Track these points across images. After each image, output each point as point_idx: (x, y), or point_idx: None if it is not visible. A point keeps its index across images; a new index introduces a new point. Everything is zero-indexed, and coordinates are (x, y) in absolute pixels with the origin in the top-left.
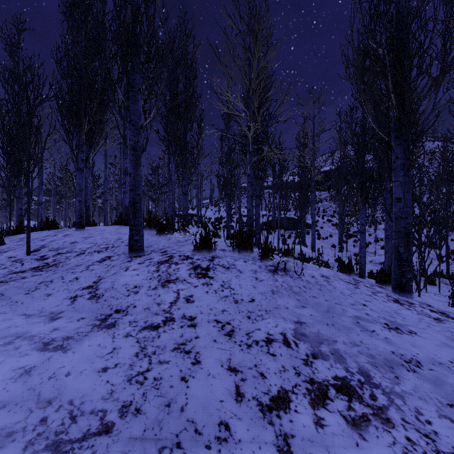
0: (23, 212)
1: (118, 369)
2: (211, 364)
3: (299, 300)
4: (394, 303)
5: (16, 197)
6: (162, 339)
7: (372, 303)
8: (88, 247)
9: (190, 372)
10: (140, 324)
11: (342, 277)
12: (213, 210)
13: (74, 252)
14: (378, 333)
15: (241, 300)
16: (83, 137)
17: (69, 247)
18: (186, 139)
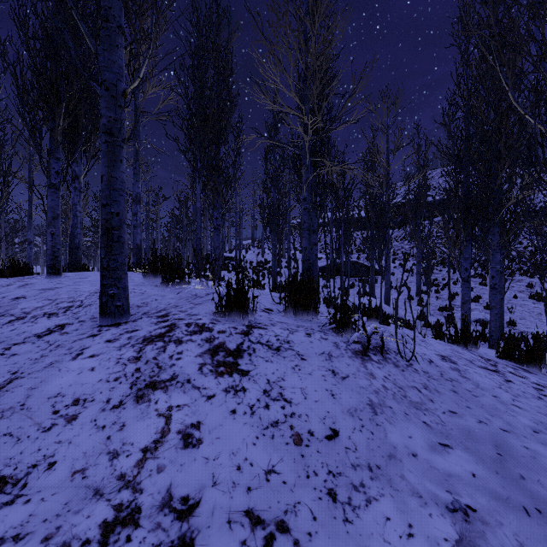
0: None
1: None
2: None
3: (428, 426)
4: None
5: None
6: None
7: None
8: (37, 307)
9: None
10: None
11: (466, 354)
12: (255, 252)
13: (8, 316)
14: None
15: (309, 434)
16: (58, 139)
17: (6, 306)
18: (218, 156)
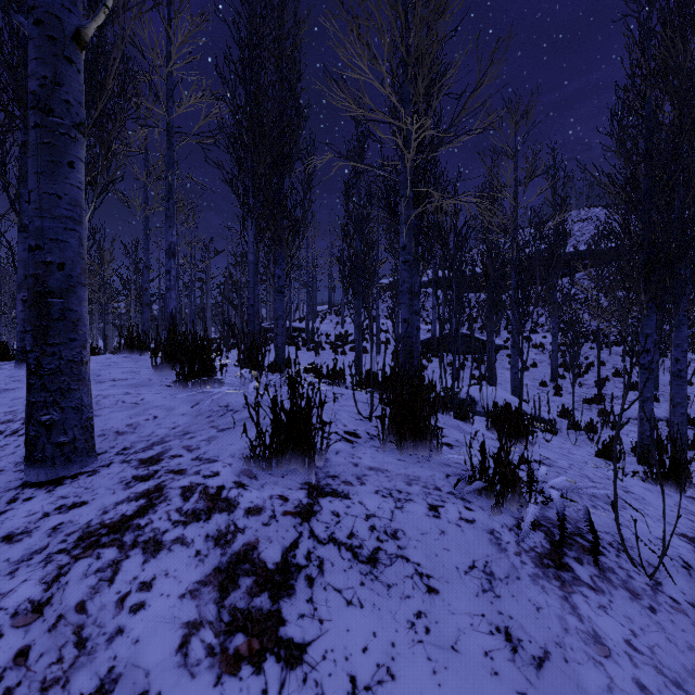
0: None
1: None
2: None
3: None
4: None
5: None
6: None
7: None
8: None
9: None
10: None
11: None
12: (333, 321)
13: None
14: None
15: None
16: None
17: None
18: (281, 191)
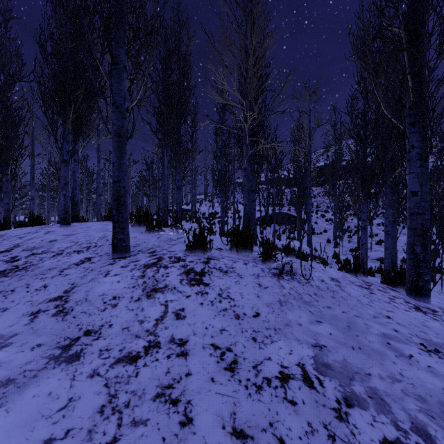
0: (10, 207)
1: (68, 440)
2: (208, 425)
3: (312, 312)
4: (417, 312)
5: (3, 192)
6: (141, 378)
7: (395, 313)
8: (67, 247)
9: (177, 441)
10: (113, 354)
11: (351, 278)
12: (207, 205)
13: (51, 253)
14: (417, 358)
15: (243, 314)
16: (68, 127)
17: (47, 246)
18: (180, 132)
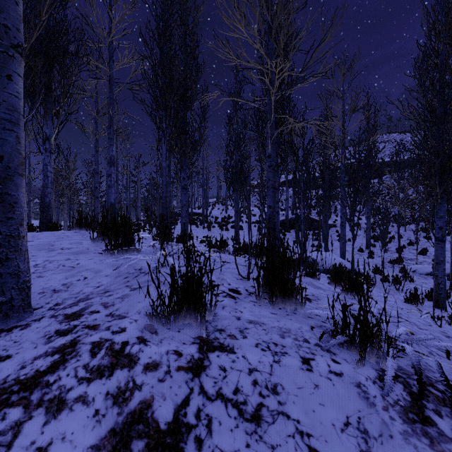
0: None
1: None
2: None
3: None
4: None
5: None
6: None
7: None
8: None
9: None
10: None
11: None
12: (220, 209)
13: None
14: None
15: None
16: None
17: None
18: (185, 121)
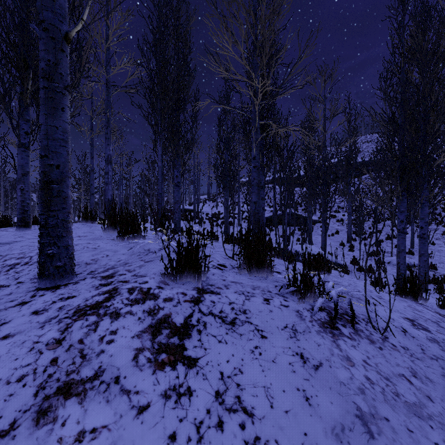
0: None
1: None
2: None
3: None
4: None
5: None
6: None
7: None
8: None
9: None
10: None
11: (426, 312)
12: (210, 205)
13: None
14: None
15: None
16: (27, 102)
17: None
18: (178, 123)
